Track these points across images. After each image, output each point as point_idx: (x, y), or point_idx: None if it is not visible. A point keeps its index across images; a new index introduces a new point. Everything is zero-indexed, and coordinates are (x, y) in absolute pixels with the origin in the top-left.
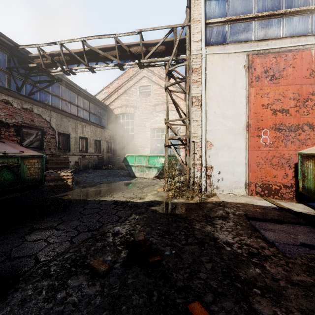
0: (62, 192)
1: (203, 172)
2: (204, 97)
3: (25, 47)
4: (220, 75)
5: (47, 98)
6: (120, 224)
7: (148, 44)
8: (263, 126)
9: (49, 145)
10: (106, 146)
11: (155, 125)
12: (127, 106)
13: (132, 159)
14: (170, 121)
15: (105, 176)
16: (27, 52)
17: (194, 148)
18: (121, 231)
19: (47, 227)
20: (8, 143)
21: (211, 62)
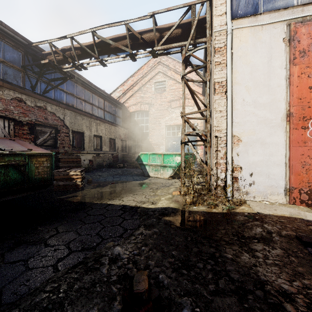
0: (71, 193)
1: (229, 174)
2: (229, 82)
3: (38, 44)
4: (250, 53)
5: (62, 96)
6: (123, 242)
7: (162, 28)
8: (311, 115)
9: (63, 144)
10: (120, 145)
11: (171, 122)
12: (141, 103)
13: (146, 157)
14: (187, 114)
15: (118, 175)
16: (41, 50)
17: (216, 145)
18: (122, 254)
19: (36, 240)
20: (18, 141)
21: (239, 39)
